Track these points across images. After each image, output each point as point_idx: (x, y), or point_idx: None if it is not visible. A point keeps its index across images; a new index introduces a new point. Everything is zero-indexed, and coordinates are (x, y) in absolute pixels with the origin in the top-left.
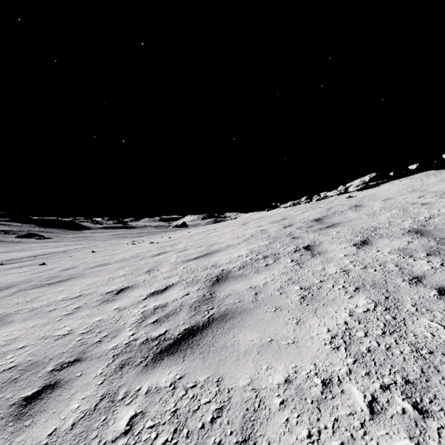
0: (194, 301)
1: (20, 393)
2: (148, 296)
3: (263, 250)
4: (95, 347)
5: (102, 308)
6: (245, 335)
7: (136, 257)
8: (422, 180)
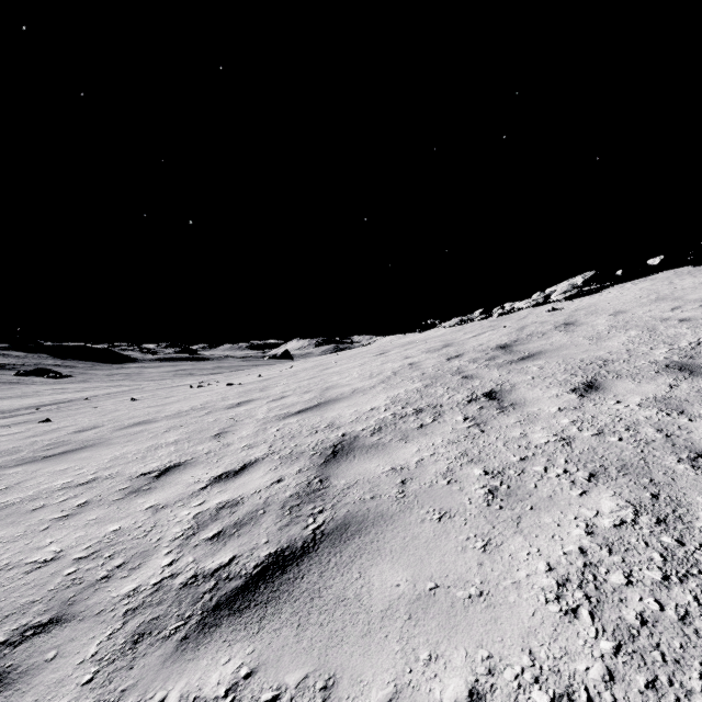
0: (290, 495)
1: None
2: (210, 483)
3: (415, 399)
4: (96, 590)
5: (126, 505)
6: (384, 573)
7: (201, 409)
8: (671, 282)
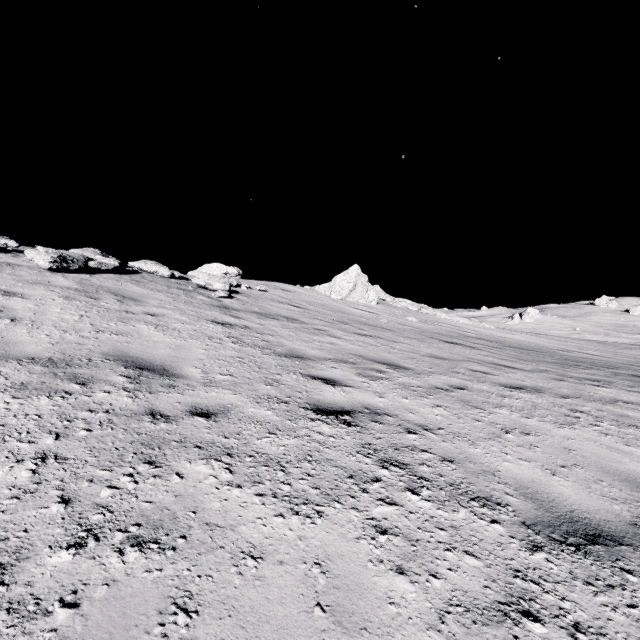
0: None
1: None
2: None
3: None
4: None
5: None
6: None
7: None
8: None
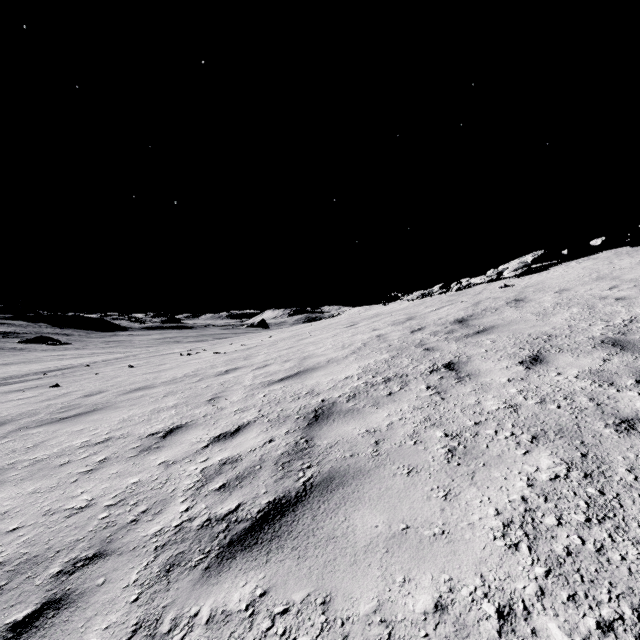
0: (281, 453)
1: (5, 616)
2: (211, 442)
3: (383, 369)
4: (128, 531)
5: (141, 461)
6: (364, 517)
7: (193, 376)
8: (611, 262)
